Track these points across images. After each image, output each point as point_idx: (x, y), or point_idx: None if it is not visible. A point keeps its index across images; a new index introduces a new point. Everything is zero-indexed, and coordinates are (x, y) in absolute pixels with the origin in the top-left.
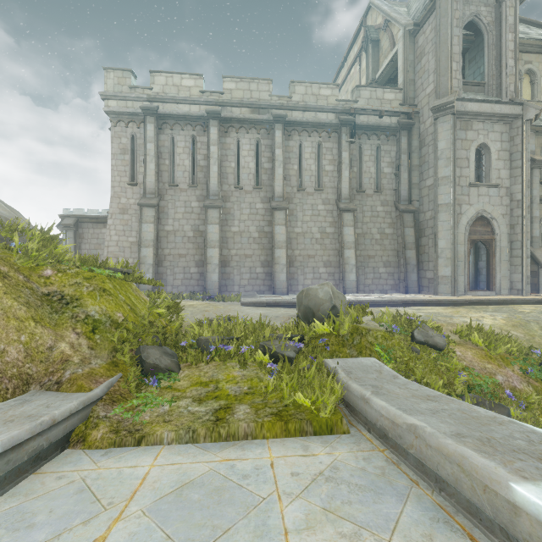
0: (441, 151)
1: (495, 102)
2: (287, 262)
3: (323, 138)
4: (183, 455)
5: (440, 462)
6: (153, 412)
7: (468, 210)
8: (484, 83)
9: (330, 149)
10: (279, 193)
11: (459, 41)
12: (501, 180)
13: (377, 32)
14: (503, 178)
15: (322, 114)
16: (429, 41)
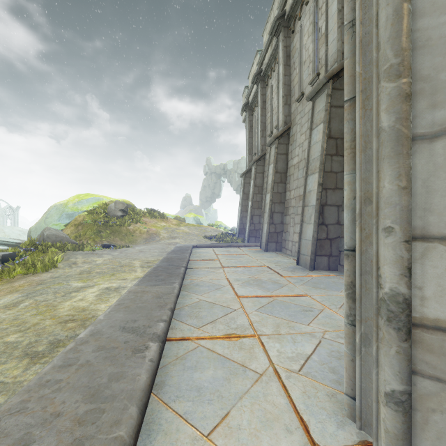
0: None
1: None
2: (268, 210)
3: None
4: None
5: None
6: None
7: None
8: None
9: None
10: (281, 121)
11: None
12: None
13: None
14: None
15: None
16: None
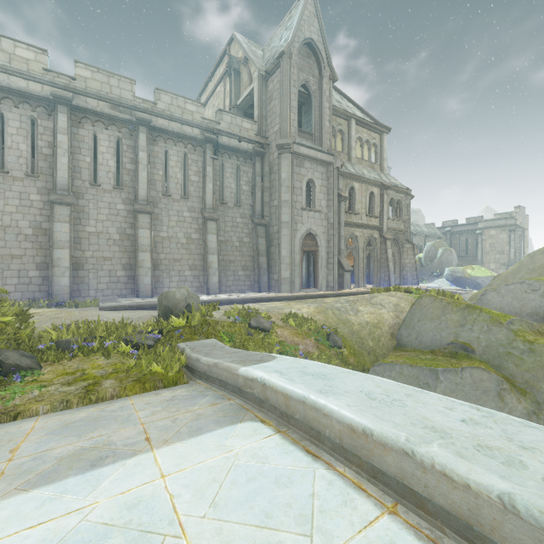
0: (283, 180)
1: (318, 150)
2: (152, 266)
3: (189, 150)
4: (61, 415)
5: (223, 373)
6: (23, 397)
7: (302, 228)
8: (312, 134)
9: (196, 161)
10: (144, 196)
11: (295, 98)
12: (322, 208)
13: (239, 64)
14: (323, 206)
15: (187, 127)
16: (276, 89)
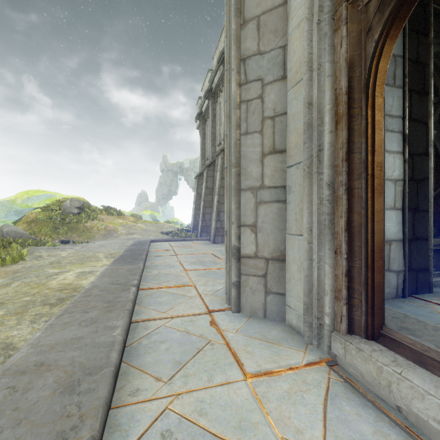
0: None
1: None
2: (216, 209)
3: None
4: None
5: None
6: None
7: None
8: None
9: None
10: None
11: None
12: None
13: None
14: None
15: None
16: None
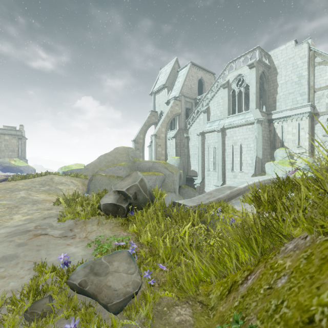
0: None
1: None
2: None
3: None
4: None
5: (235, 192)
6: None
7: None
8: None
9: None
10: None
11: None
12: None
13: None
14: None
15: None
16: None
